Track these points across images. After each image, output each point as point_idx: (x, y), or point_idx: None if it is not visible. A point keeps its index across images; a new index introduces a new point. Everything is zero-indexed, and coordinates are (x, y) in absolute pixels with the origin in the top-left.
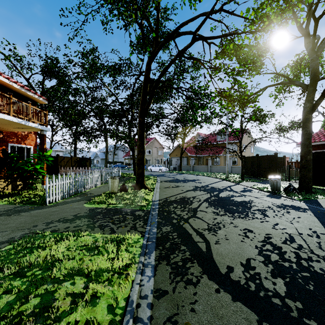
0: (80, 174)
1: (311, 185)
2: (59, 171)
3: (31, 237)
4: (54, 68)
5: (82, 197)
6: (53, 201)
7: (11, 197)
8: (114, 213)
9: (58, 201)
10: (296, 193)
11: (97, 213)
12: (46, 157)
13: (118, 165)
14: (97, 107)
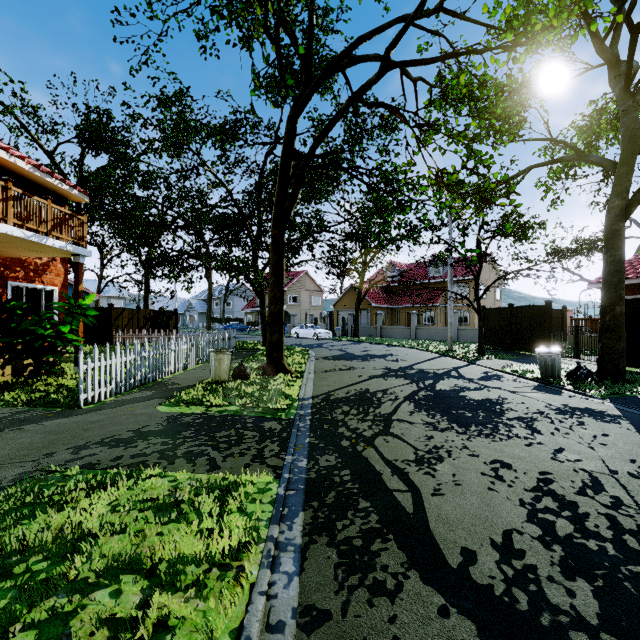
0: (153, 344)
1: (624, 367)
2: (113, 338)
3: (38, 480)
4: (102, 130)
5: (154, 392)
6: (95, 400)
7: (10, 392)
8: (219, 425)
9: (105, 400)
10: (594, 382)
11: (184, 425)
12: (82, 310)
13: (232, 325)
14: (190, 210)
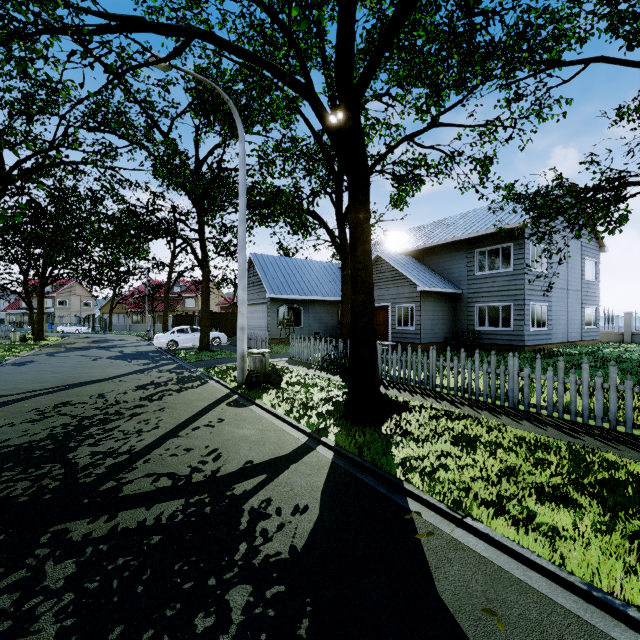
0: None
1: None
2: None
3: None
4: None
5: None
6: None
7: None
8: (23, 345)
9: None
10: None
11: (12, 345)
12: None
13: None
14: None
